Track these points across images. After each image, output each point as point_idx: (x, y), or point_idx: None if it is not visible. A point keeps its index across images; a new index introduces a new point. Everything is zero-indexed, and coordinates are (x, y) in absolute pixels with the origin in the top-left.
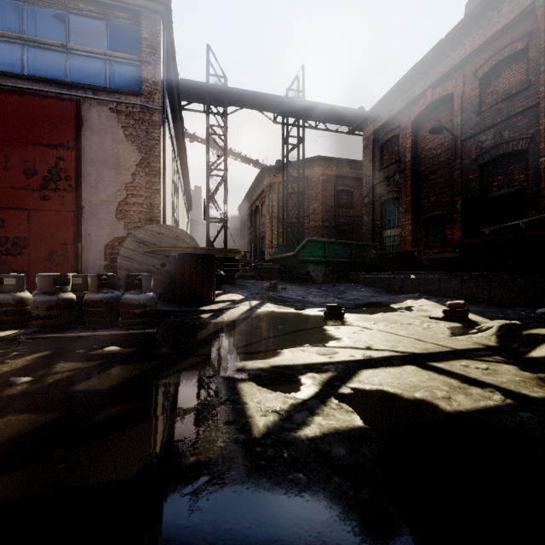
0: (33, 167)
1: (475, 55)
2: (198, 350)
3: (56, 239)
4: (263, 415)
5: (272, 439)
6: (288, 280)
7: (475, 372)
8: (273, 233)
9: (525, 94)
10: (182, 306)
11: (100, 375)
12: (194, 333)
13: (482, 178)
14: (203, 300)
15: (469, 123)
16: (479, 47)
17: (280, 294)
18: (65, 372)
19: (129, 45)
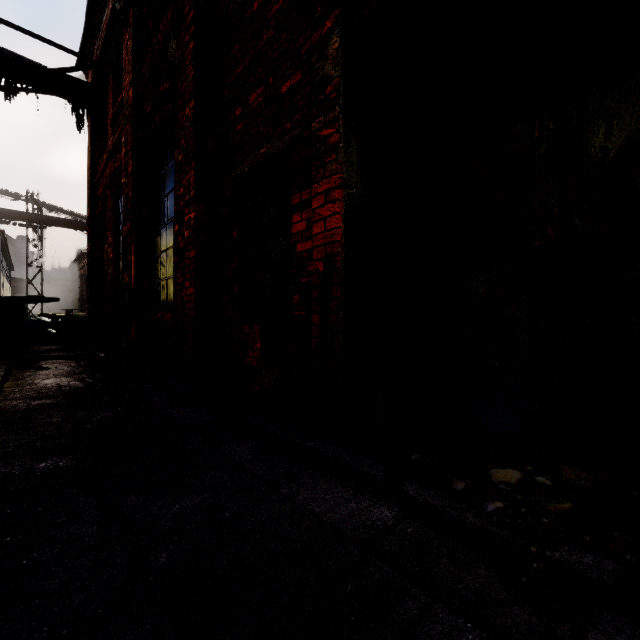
0: None
1: None
2: None
3: None
4: None
5: None
6: None
7: None
8: None
9: None
10: None
11: None
12: None
13: None
14: None
15: None
16: None
17: None
18: None
19: None
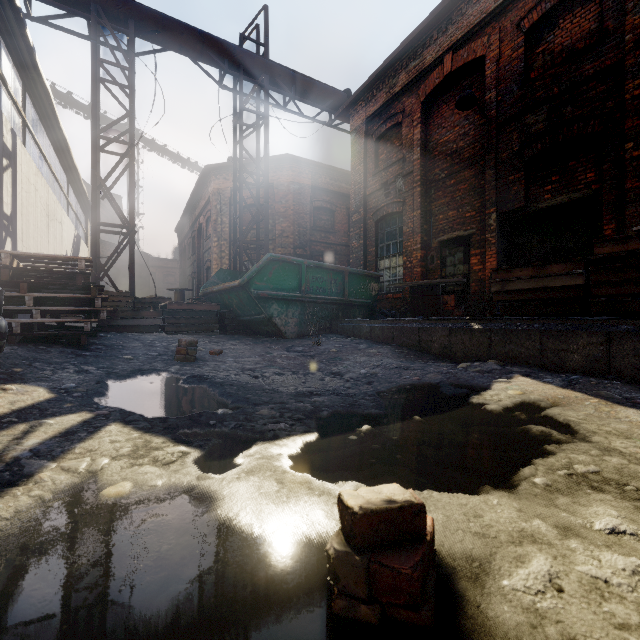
0: None
1: None
2: None
3: None
4: None
5: None
6: (233, 333)
7: None
8: (223, 262)
9: (599, 50)
10: None
11: None
12: None
13: (527, 180)
14: None
15: (509, 98)
16: None
17: (200, 368)
18: None
19: None
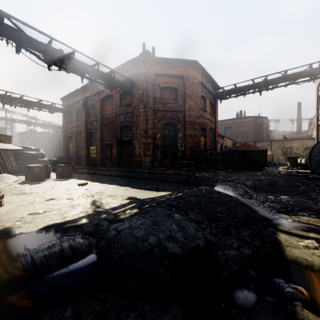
0: None
1: None
2: None
3: None
4: None
5: None
6: None
7: None
8: None
9: None
10: None
11: None
12: None
13: None
14: None
15: None
16: None
17: None
18: None
19: None
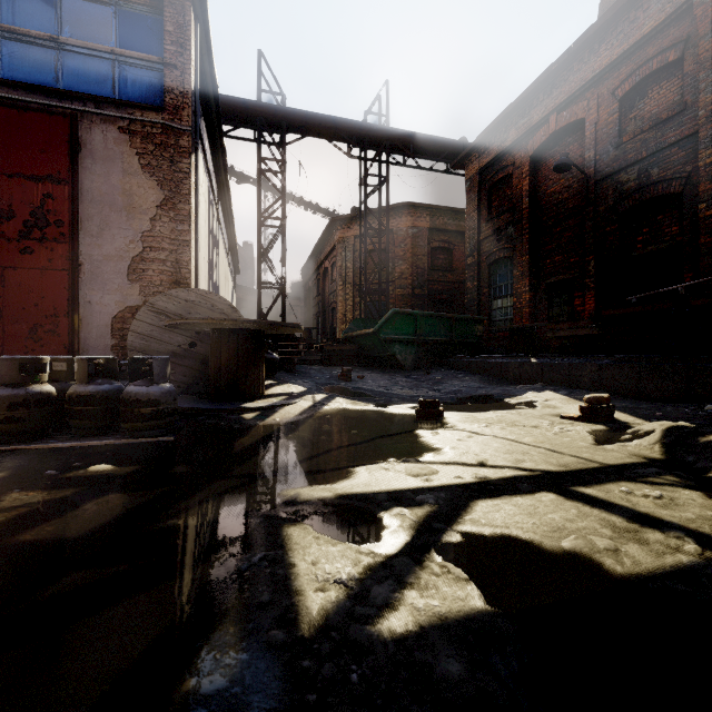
0: (9, 207)
1: (613, 69)
2: (232, 468)
3: (42, 309)
4: (320, 590)
5: (333, 641)
6: (366, 366)
7: (644, 503)
8: (347, 304)
9: (680, 120)
10: (218, 401)
11: (70, 512)
12: (230, 442)
13: (622, 231)
14: (248, 393)
15: (605, 158)
16: (618, 57)
17: (356, 384)
18: (16, 509)
19: (146, 41)
